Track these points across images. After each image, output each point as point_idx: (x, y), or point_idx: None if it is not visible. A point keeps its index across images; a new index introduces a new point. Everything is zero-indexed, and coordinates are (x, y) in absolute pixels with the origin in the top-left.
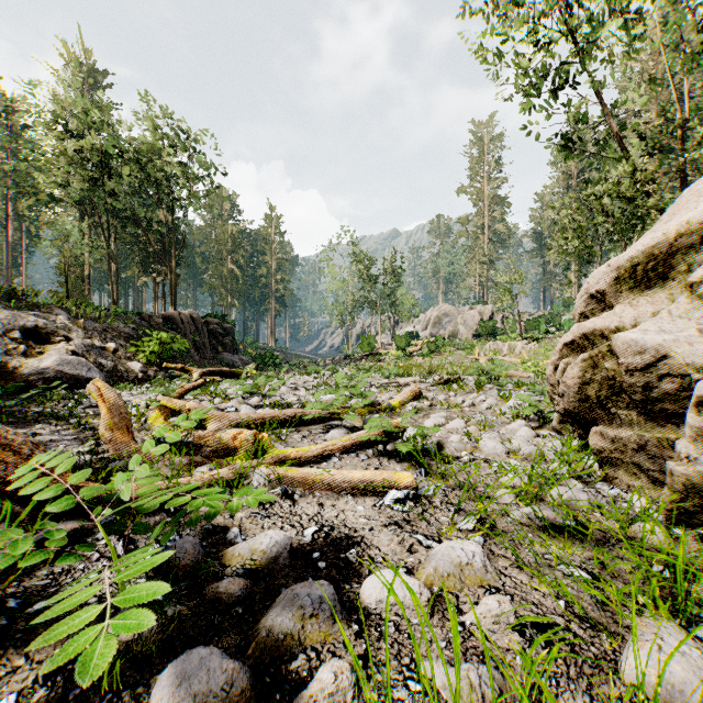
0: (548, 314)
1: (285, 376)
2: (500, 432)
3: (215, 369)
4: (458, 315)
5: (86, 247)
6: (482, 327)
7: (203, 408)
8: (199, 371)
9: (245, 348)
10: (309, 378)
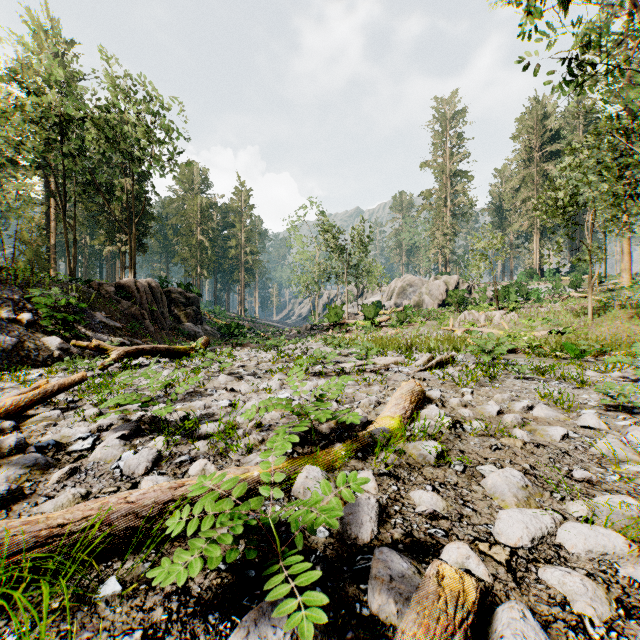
0: (515, 284)
1: (239, 352)
2: None
3: (146, 347)
4: (422, 286)
5: (52, 217)
6: (452, 297)
7: None
8: (120, 351)
9: (212, 318)
10: (265, 356)
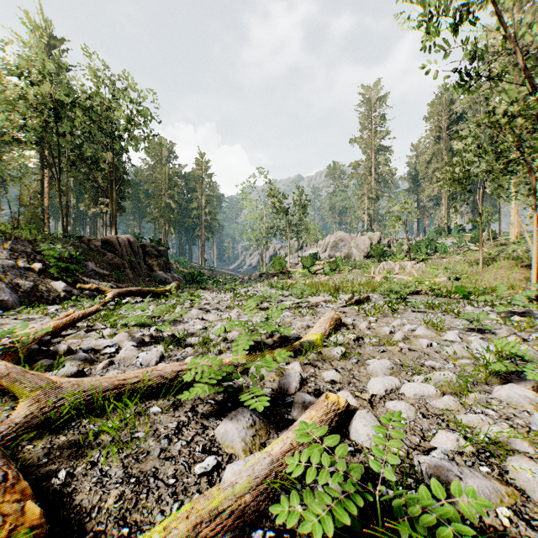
0: (426, 239)
1: (203, 293)
2: (495, 408)
3: (133, 289)
4: (351, 240)
5: (46, 183)
6: (374, 250)
7: (23, 371)
8: (114, 292)
9: (178, 267)
10: (224, 296)
